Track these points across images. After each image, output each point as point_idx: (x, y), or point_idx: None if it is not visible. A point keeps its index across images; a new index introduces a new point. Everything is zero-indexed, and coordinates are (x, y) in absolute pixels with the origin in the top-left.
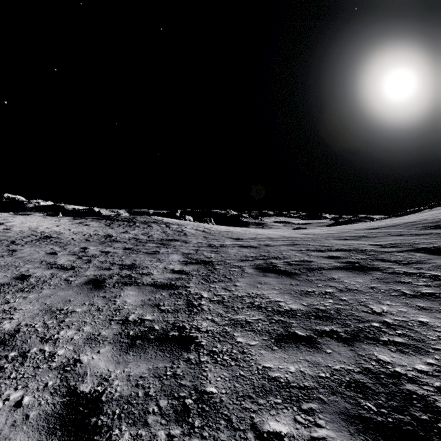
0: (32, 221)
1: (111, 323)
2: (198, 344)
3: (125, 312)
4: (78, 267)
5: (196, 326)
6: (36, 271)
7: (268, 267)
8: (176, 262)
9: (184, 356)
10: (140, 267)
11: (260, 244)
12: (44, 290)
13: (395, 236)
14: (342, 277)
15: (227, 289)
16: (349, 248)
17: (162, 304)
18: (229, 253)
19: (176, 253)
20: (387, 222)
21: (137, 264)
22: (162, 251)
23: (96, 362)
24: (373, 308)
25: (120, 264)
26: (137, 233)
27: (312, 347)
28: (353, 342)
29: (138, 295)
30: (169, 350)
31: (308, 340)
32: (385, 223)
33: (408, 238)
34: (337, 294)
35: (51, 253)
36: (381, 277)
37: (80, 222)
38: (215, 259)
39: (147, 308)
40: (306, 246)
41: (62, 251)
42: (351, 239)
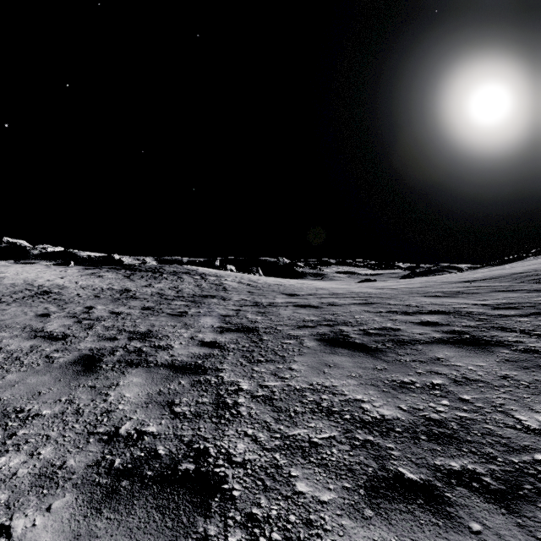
0: (31, 272)
1: (90, 440)
2: (227, 495)
3: (118, 417)
4: (73, 336)
5: (227, 451)
6: (11, 343)
7: (337, 337)
8: (208, 328)
9: (198, 528)
10: (157, 335)
11: (323, 303)
12: (9, 374)
13: (504, 292)
14: (451, 357)
15: (278, 375)
16: (447, 309)
17: (178, 402)
18: (281, 315)
19: (210, 314)
20: (485, 273)
21: (154, 331)
22: (192, 311)
23: (36, 534)
24: (522, 419)
25: (131, 332)
26: (163, 287)
27: (440, 514)
28: (516, 504)
29: (145, 384)
30: (174, 509)
31: (427, 494)
32: (482, 274)
33: (525, 296)
34: (453, 389)
35: (42, 315)
36: (512, 358)
37: (92, 273)
38: (262, 324)
39: (153, 409)
40: (385, 306)
41: (58, 312)
42: (444, 296)
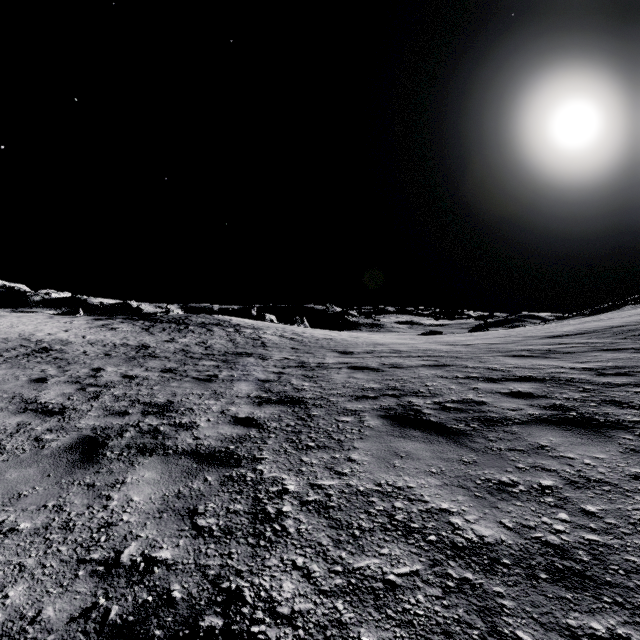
0: (28, 323)
1: (79, 573)
2: None
3: (120, 534)
4: (72, 409)
5: (268, 596)
6: None
7: (406, 413)
8: (244, 398)
9: None
10: (179, 409)
11: (384, 365)
12: None
13: (607, 352)
14: (559, 444)
15: (334, 468)
16: (541, 375)
17: (203, 511)
18: (334, 381)
19: (246, 379)
20: (577, 326)
21: (175, 402)
22: (224, 375)
23: None
24: None
25: (147, 404)
26: (189, 342)
27: None
28: None
29: (160, 481)
30: None
31: None
32: (574, 327)
33: (634, 357)
34: (570, 494)
35: (37, 381)
36: (639, 447)
37: (103, 325)
38: (310, 393)
39: (168, 521)
40: (462, 369)
41: (57, 376)
42: (532, 356)
